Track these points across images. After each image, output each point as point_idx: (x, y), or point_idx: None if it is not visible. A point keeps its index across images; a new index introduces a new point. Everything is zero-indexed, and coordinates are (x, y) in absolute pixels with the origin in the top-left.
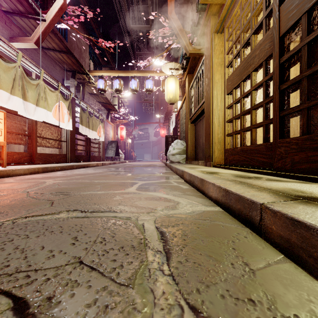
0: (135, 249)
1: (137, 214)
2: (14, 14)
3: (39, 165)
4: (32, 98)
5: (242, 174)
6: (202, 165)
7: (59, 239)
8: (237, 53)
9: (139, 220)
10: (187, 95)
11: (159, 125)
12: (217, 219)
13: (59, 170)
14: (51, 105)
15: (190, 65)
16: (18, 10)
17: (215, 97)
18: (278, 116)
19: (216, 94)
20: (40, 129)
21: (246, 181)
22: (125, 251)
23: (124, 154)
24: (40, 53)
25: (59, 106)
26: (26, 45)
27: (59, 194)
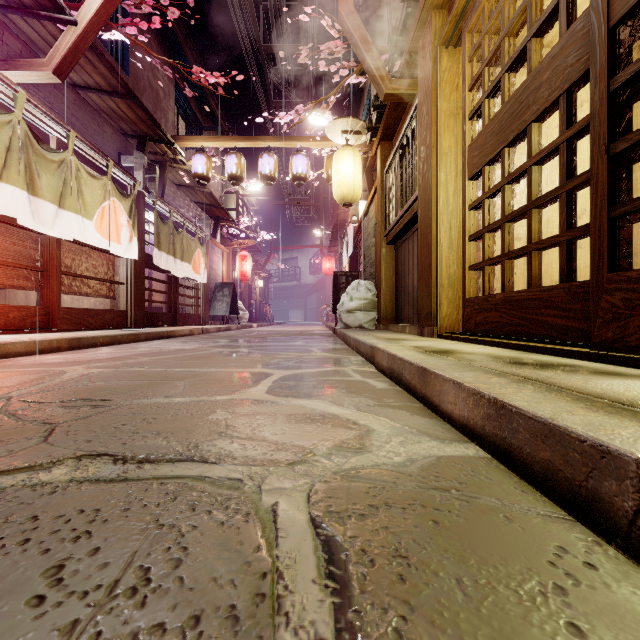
0: (240, 631)
1: (262, 469)
2: (10, 9)
3: (66, 333)
4: (49, 190)
5: (515, 356)
6: (414, 334)
7: (3, 574)
8: (494, 85)
9: (266, 493)
10: (379, 185)
11: (321, 252)
12: (482, 489)
13: (108, 344)
14: (93, 207)
15: (385, 121)
16: (17, 1)
17: (442, 185)
18: (604, 218)
19: (444, 179)
20: (70, 258)
21: (540, 377)
22: (205, 639)
23: (250, 311)
24: (70, 96)
25: (111, 208)
26: (35, 78)
27: (82, 404)
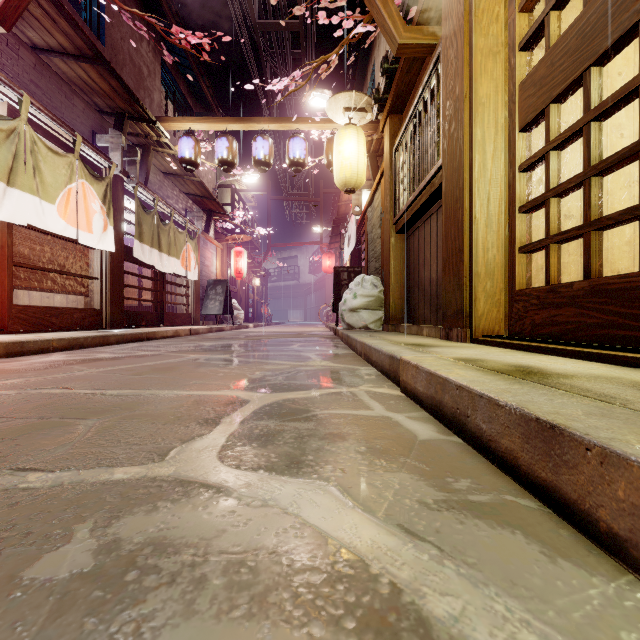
0: None
1: None
2: None
3: (15, 335)
4: None
5: None
6: (434, 337)
7: None
8: None
9: None
10: (388, 165)
11: (321, 249)
12: None
13: (65, 349)
14: (55, 188)
15: (395, 88)
16: None
17: (478, 144)
18: None
19: (481, 137)
20: (28, 248)
21: None
22: None
23: (247, 310)
24: (28, 59)
25: (79, 191)
26: None
27: None
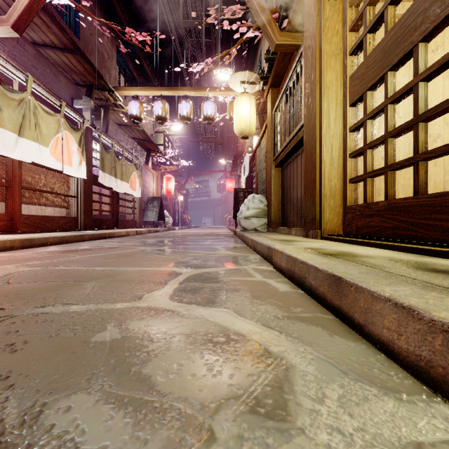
0: None
1: None
2: None
3: (24, 234)
4: (10, 121)
5: (419, 261)
6: (299, 235)
7: None
8: (376, 19)
9: None
10: (270, 121)
11: (225, 175)
12: None
13: (57, 244)
14: (48, 137)
15: (274, 71)
16: None
17: (325, 113)
18: None
19: (327, 108)
20: (31, 176)
21: None
22: None
23: (174, 218)
24: (31, 51)
25: (63, 138)
26: None
27: None
